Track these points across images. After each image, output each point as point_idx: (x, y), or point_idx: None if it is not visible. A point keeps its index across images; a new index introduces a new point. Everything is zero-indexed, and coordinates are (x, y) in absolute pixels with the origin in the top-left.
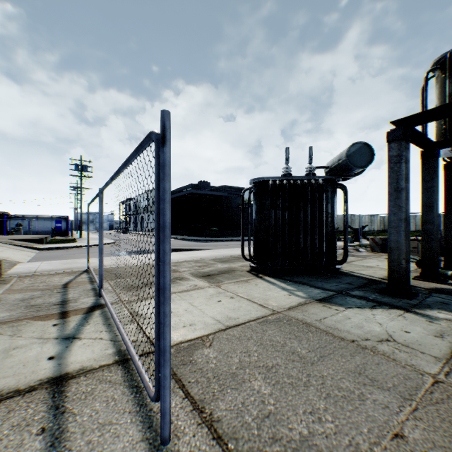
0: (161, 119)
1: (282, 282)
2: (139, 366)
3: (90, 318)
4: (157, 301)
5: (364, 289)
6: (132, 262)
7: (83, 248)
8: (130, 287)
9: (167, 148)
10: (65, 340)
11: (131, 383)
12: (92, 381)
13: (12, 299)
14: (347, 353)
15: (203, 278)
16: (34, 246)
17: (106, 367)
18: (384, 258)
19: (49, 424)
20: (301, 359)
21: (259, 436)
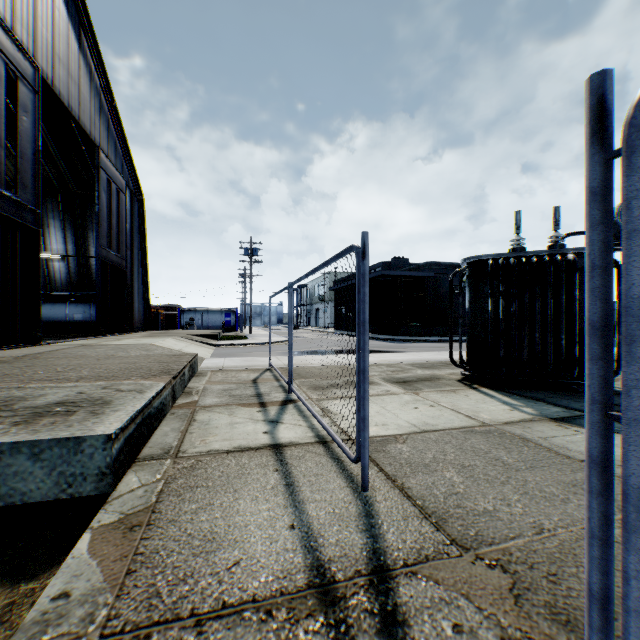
0: (362, 238)
1: (504, 396)
2: (340, 441)
3: (285, 409)
4: (358, 381)
5: None
6: (312, 362)
7: (256, 346)
8: (316, 387)
9: (367, 261)
10: (270, 422)
11: (333, 457)
12: (302, 451)
13: (215, 388)
14: (566, 469)
15: (397, 384)
16: (209, 342)
17: (309, 444)
18: None
19: (279, 468)
20: (505, 465)
21: (444, 502)
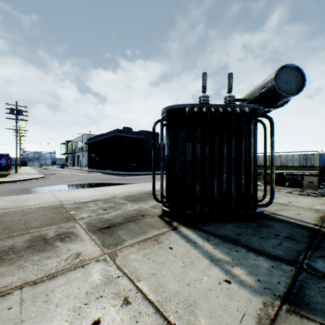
0: None
1: (205, 240)
2: None
3: None
4: None
5: (321, 252)
6: (30, 203)
7: (5, 184)
8: None
9: None
10: None
11: None
12: None
13: None
14: None
15: (99, 234)
16: None
17: None
18: (285, 192)
19: None
20: None
21: None
